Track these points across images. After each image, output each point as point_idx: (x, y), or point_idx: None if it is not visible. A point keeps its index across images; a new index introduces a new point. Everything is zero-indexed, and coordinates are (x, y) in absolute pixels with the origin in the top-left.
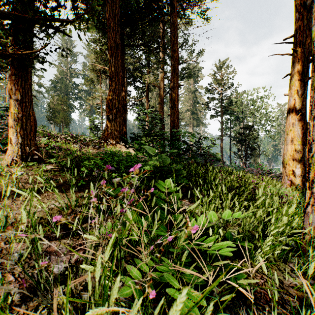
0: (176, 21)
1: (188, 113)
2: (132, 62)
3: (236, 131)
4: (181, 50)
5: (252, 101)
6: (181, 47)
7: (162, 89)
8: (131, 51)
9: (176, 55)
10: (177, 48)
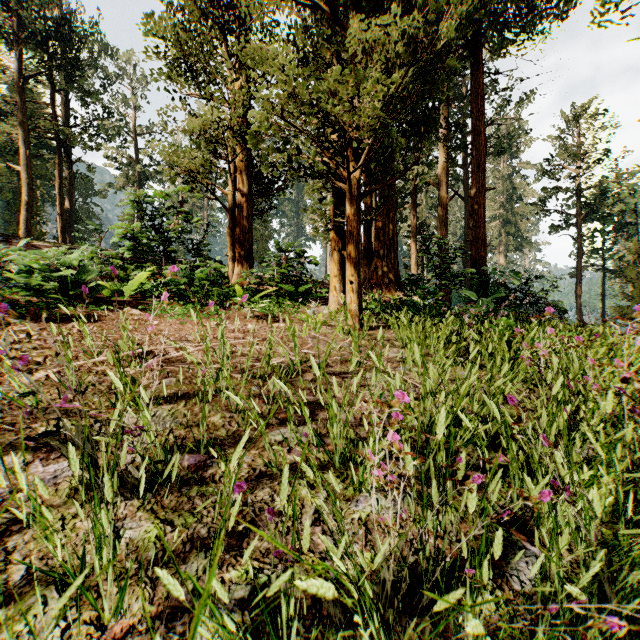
0: (482, 82)
1: (495, 224)
2: None
3: (619, 256)
4: None
5: None
6: None
7: (444, 189)
8: None
9: (482, 139)
10: (484, 128)
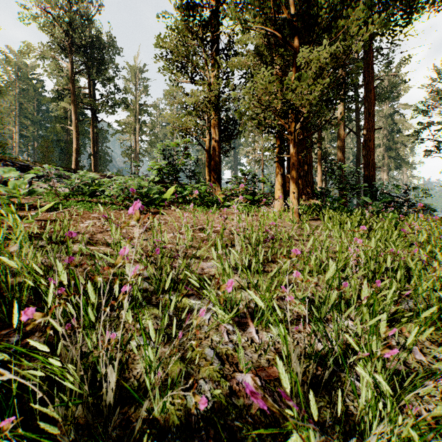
0: (372, 56)
1: (380, 150)
2: None
3: None
4: None
5: None
6: None
7: (342, 128)
8: None
9: (372, 95)
10: (373, 87)
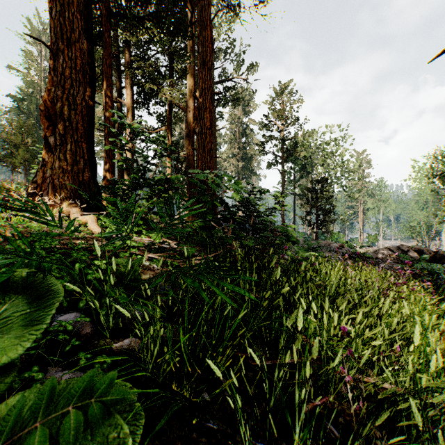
0: None
1: (235, 158)
2: (143, 67)
3: (302, 186)
4: (224, 61)
5: (325, 143)
6: (224, 56)
7: (191, 114)
8: (142, 51)
9: (209, 35)
10: (210, 22)
